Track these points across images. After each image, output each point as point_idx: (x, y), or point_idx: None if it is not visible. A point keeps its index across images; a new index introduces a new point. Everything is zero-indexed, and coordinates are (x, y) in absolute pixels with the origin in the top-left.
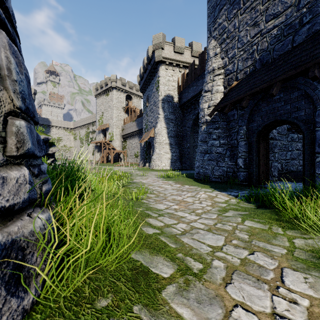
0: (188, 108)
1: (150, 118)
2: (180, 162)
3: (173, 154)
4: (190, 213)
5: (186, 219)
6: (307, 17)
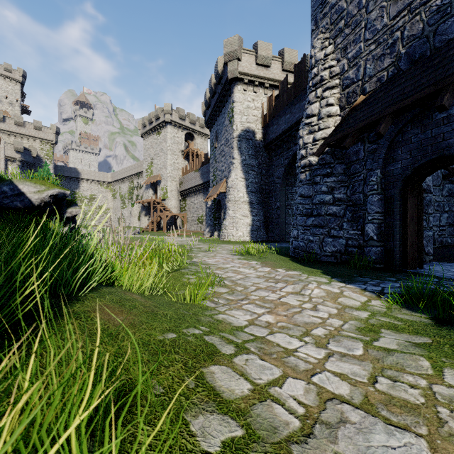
0: (277, 149)
1: (221, 165)
2: (265, 230)
3: (254, 218)
4: (302, 337)
5: (299, 360)
6: None
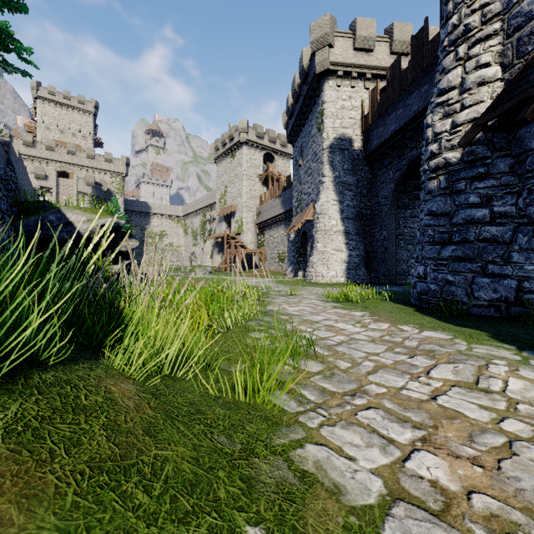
0: (383, 159)
1: (306, 187)
2: (366, 269)
3: (351, 253)
4: None
5: None
6: None
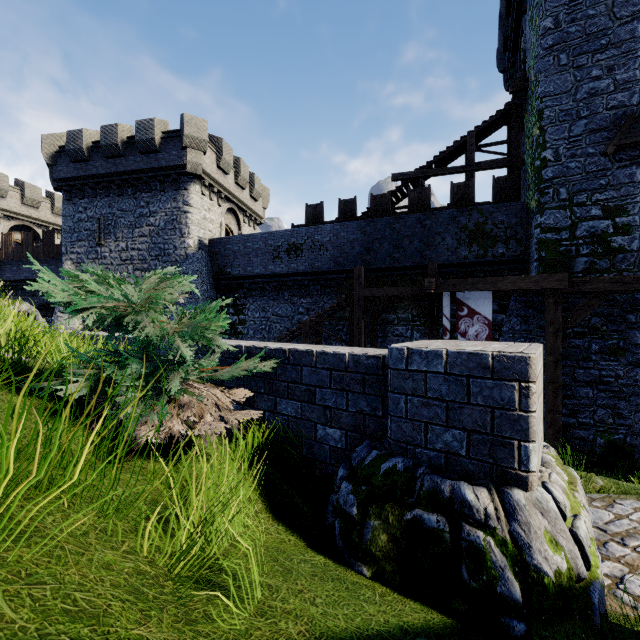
0: (17, 289)
1: None
2: None
3: None
4: None
5: None
6: None
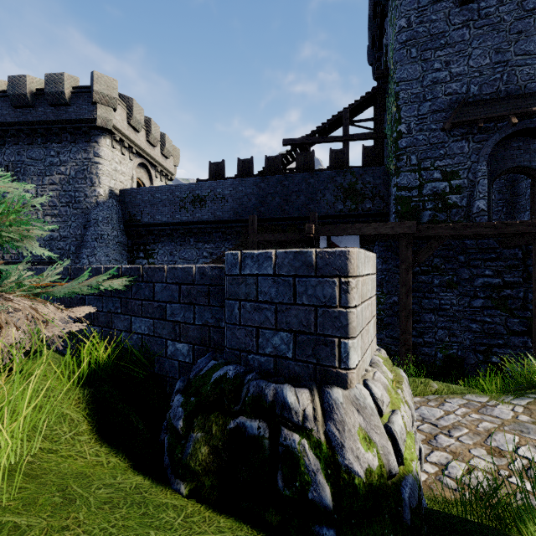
0: None
1: None
2: None
3: None
4: None
5: None
6: (48, 247)
